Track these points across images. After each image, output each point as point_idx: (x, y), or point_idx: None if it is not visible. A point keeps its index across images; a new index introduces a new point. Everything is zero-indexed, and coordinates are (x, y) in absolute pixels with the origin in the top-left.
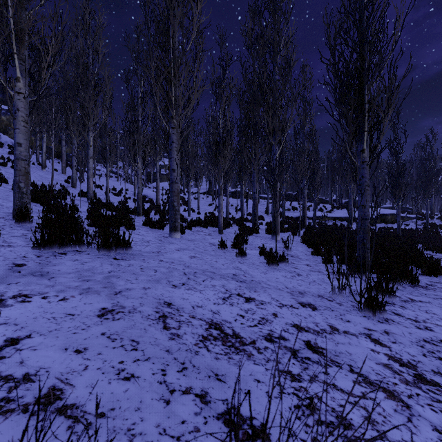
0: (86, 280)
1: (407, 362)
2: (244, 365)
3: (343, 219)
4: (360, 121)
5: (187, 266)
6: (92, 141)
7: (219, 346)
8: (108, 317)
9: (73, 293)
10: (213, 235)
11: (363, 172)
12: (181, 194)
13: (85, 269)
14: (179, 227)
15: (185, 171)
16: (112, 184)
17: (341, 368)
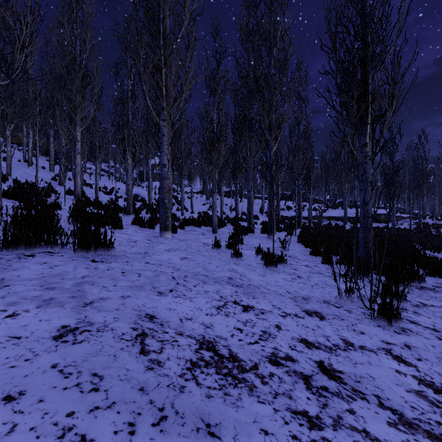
0: (51, 288)
1: (441, 386)
2: (245, 405)
3: (337, 219)
4: (363, 113)
5: (177, 268)
6: (79, 137)
7: (213, 375)
8: (67, 339)
9: (28, 306)
10: (206, 235)
11: (366, 167)
12: (174, 193)
13: (53, 274)
14: (170, 226)
15: (178, 169)
16: (103, 183)
17: (368, 401)
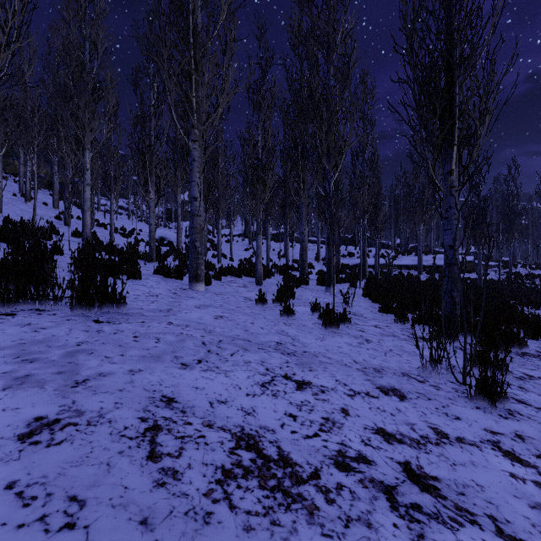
0: (29, 361)
1: None
2: None
3: (410, 268)
4: (447, 132)
5: (209, 331)
6: (89, 164)
7: (254, 491)
8: (39, 439)
9: None
10: (249, 287)
11: (451, 201)
12: (210, 236)
13: (37, 340)
14: (202, 276)
15: (214, 205)
16: (121, 223)
17: (480, 527)
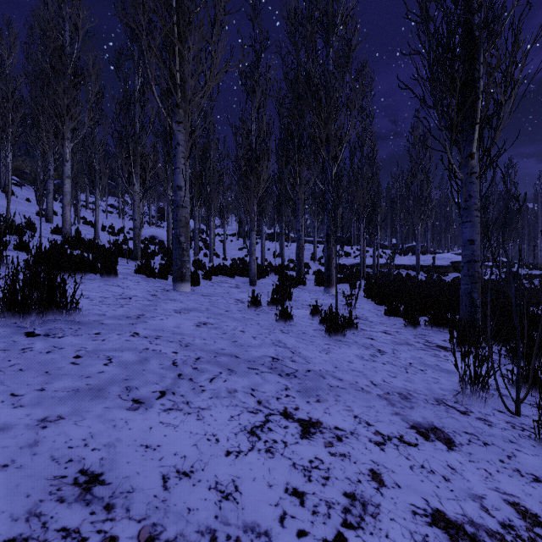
0: None
1: None
2: None
3: (408, 268)
4: (468, 109)
5: (185, 344)
6: (69, 155)
7: None
8: None
9: None
10: (241, 288)
11: (471, 189)
12: (203, 235)
13: None
14: (188, 275)
15: (205, 201)
16: (110, 222)
17: None
